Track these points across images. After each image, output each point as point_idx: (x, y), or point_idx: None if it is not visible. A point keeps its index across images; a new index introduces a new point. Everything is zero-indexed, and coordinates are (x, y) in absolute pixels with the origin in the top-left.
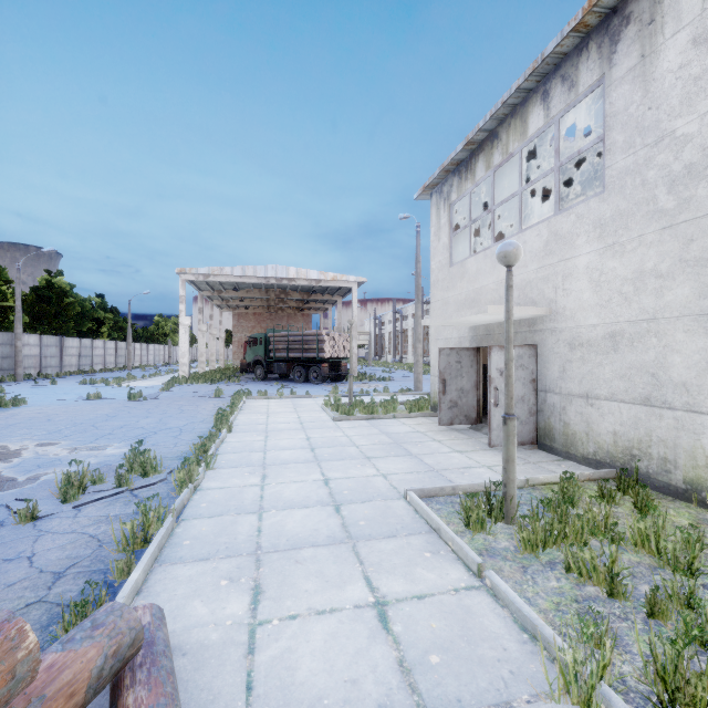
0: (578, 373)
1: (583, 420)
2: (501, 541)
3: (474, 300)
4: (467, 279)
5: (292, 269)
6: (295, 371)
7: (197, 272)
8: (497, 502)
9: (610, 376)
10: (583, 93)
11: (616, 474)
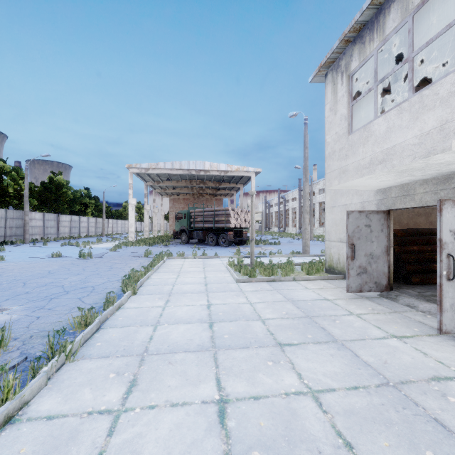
0: None
1: None
2: None
3: (382, 161)
4: (372, 141)
5: (207, 163)
6: (209, 237)
7: (140, 167)
8: None
9: None
10: None
11: None
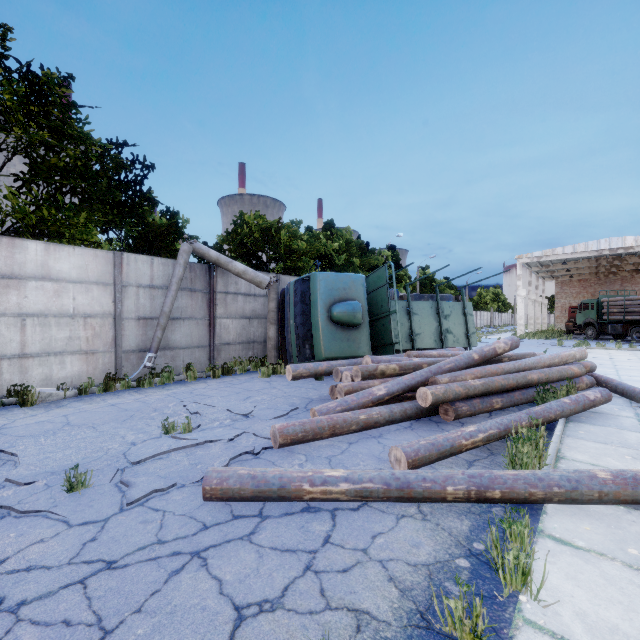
0: None
1: None
2: None
3: None
4: None
5: (629, 238)
6: (633, 332)
7: (531, 256)
8: None
9: None
10: None
11: None
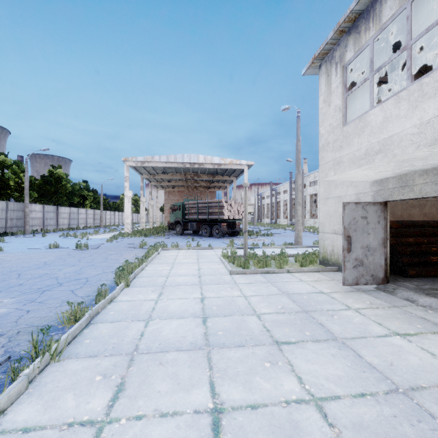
0: None
1: None
2: None
3: (379, 152)
4: (368, 132)
5: (201, 156)
6: (203, 228)
7: (136, 160)
8: None
9: None
10: None
11: None
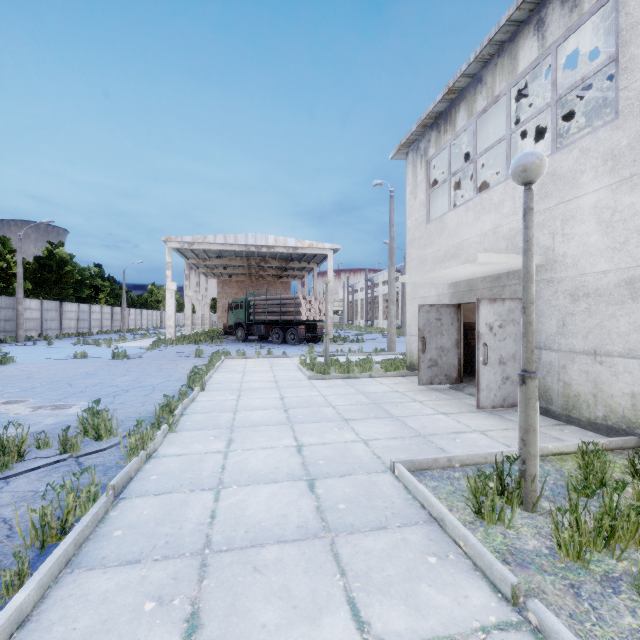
0: (582, 327)
1: (589, 380)
2: (527, 538)
3: (454, 255)
4: (446, 234)
5: (271, 237)
6: (274, 332)
7: (182, 240)
8: (514, 484)
9: (626, 329)
10: (589, 11)
11: (636, 442)
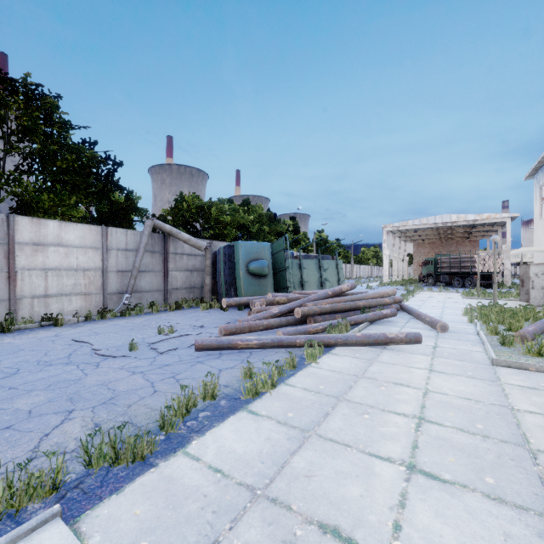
0: None
1: None
2: None
3: None
4: None
5: (454, 216)
6: (455, 280)
7: (393, 226)
8: (488, 305)
9: None
10: None
11: None
